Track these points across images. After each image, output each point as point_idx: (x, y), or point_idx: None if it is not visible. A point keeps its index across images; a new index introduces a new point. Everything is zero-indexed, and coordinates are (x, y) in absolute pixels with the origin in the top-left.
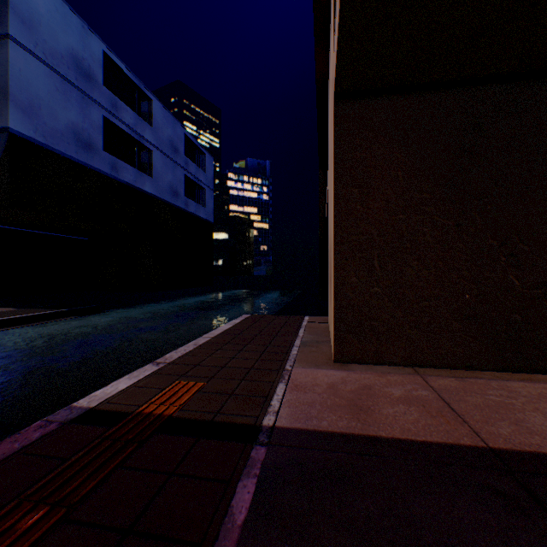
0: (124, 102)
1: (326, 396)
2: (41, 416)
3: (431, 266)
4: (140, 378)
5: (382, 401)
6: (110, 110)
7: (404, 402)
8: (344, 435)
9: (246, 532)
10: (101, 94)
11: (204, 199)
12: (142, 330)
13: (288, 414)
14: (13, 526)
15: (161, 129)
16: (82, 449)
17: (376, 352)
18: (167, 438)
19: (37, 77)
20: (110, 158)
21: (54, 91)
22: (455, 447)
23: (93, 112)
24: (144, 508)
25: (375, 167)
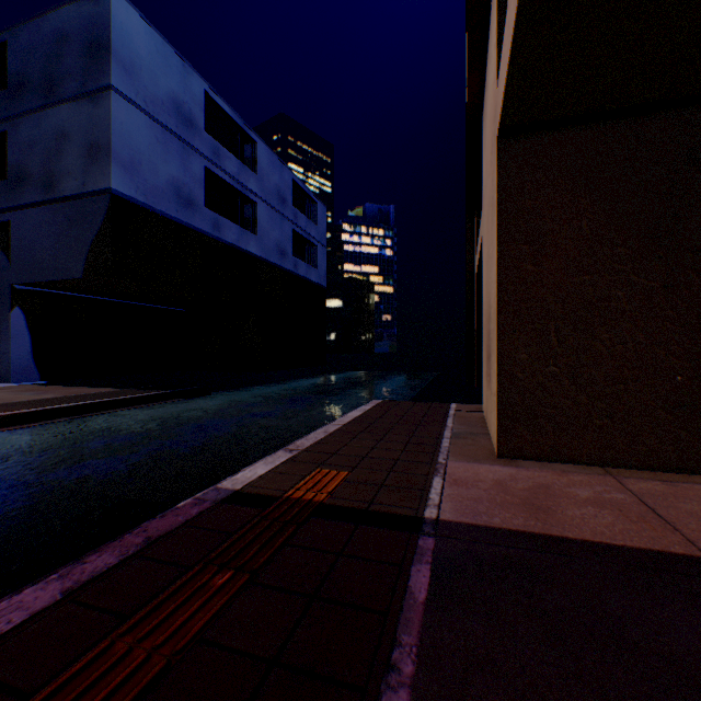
0: (226, 147)
1: (494, 492)
2: (182, 498)
3: (627, 339)
4: (276, 464)
5: (565, 501)
6: (212, 159)
7: (594, 505)
8: (521, 533)
9: (430, 608)
10: (202, 141)
11: (316, 259)
12: (257, 415)
13: (451, 508)
14: (207, 582)
15: (267, 176)
16: (243, 526)
17: (552, 447)
18: (324, 522)
19: (138, 129)
20: (212, 215)
21: (154, 143)
22: (663, 554)
23: (194, 163)
24: (322, 580)
25: (551, 218)
